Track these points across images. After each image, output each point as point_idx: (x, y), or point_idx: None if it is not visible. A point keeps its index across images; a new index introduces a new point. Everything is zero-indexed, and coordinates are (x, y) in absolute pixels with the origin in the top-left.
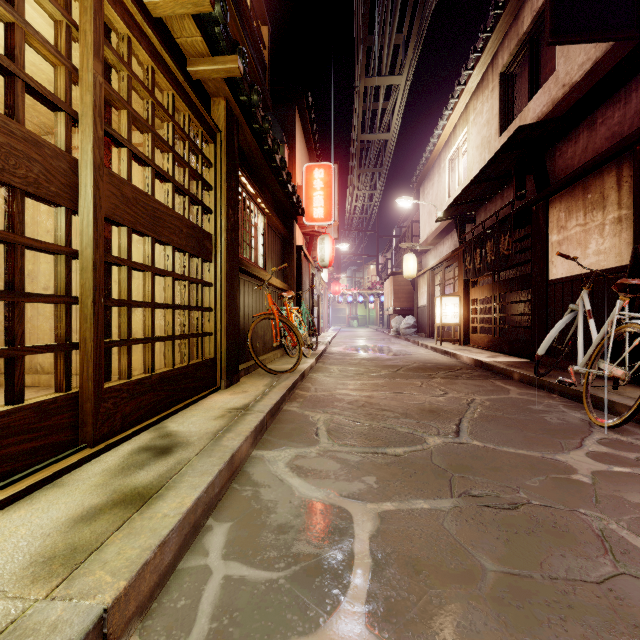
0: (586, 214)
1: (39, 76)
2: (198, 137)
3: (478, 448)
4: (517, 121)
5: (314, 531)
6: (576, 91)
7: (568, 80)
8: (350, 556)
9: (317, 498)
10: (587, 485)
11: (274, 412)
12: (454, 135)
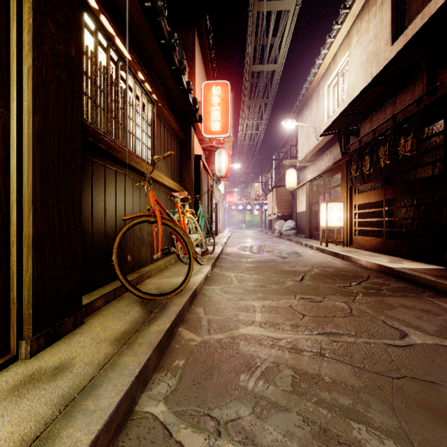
0: None
1: None
2: None
3: None
4: (418, 21)
5: None
6: None
7: None
8: None
9: None
10: None
11: None
12: (334, 62)
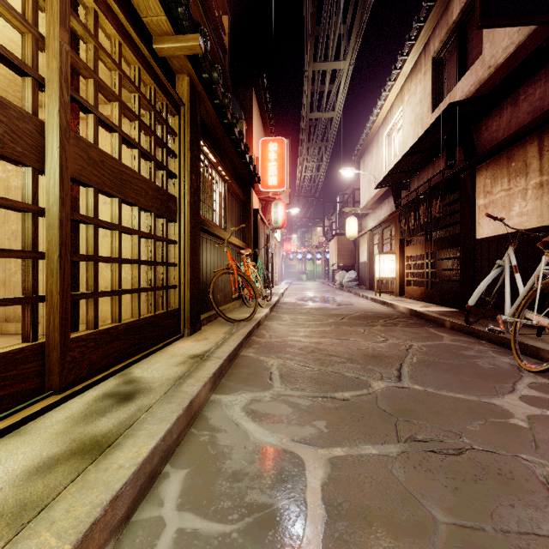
0: (510, 180)
1: (18, 52)
2: (163, 109)
3: (419, 392)
4: (447, 100)
5: (267, 478)
6: (501, 71)
7: (493, 62)
8: (303, 506)
9: (270, 443)
10: (525, 429)
11: (232, 358)
12: (391, 113)
